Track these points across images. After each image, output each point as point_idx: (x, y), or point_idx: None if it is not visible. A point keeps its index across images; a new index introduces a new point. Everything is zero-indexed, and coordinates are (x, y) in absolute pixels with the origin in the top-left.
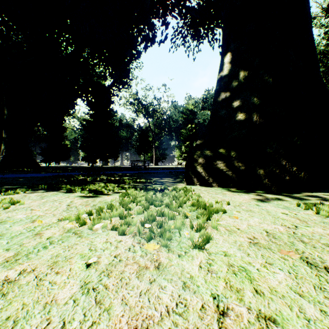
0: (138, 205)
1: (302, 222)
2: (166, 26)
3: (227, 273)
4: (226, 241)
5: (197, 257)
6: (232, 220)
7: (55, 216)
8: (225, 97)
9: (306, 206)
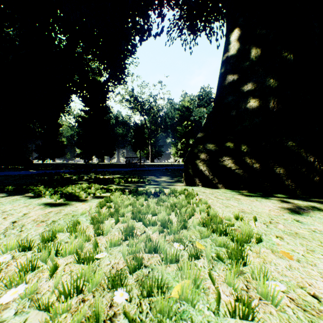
0: (119, 221)
1: None
2: (162, 18)
3: None
4: None
5: None
6: (284, 263)
7: None
8: (232, 81)
9: None
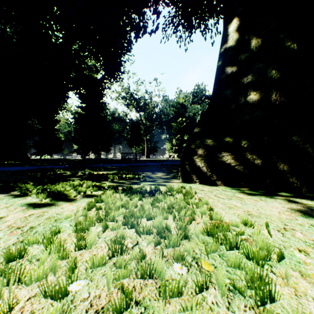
0: (108, 228)
1: None
2: (157, 15)
3: None
4: None
5: None
6: None
7: None
8: (231, 73)
9: None
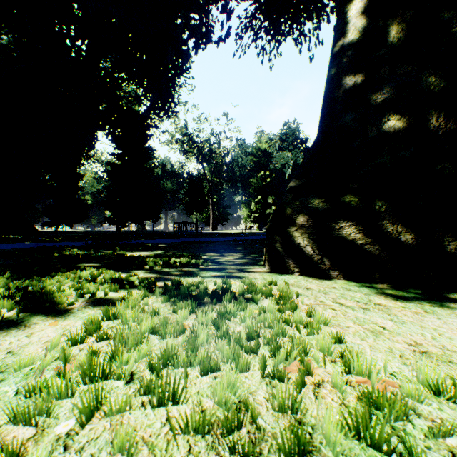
0: (102, 405)
1: None
2: (228, 14)
3: None
4: None
5: None
6: None
7: None
8: (353, 86)
9: None
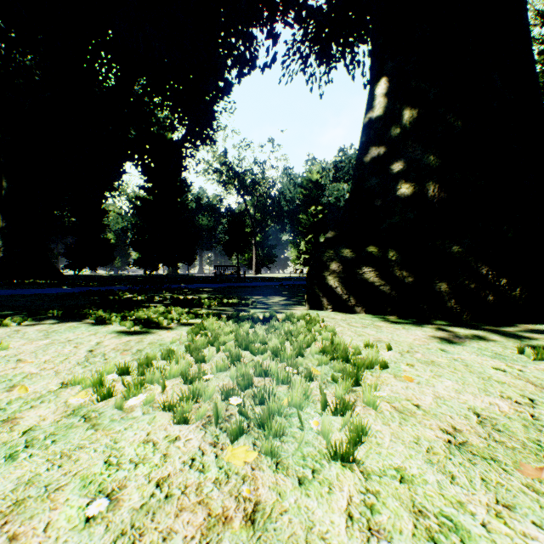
0: (220, 350)
1: (539, 389)
2: (274, 40)
3: (415, 539)
4: (399, 440)
5: (340, 487)
6: (402, 384)
7: (58, 376)
8: (377, 156)
9: (538, 354)
